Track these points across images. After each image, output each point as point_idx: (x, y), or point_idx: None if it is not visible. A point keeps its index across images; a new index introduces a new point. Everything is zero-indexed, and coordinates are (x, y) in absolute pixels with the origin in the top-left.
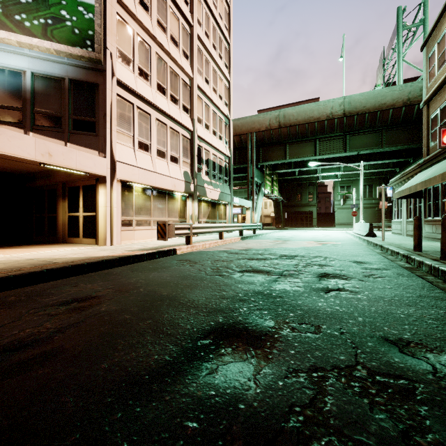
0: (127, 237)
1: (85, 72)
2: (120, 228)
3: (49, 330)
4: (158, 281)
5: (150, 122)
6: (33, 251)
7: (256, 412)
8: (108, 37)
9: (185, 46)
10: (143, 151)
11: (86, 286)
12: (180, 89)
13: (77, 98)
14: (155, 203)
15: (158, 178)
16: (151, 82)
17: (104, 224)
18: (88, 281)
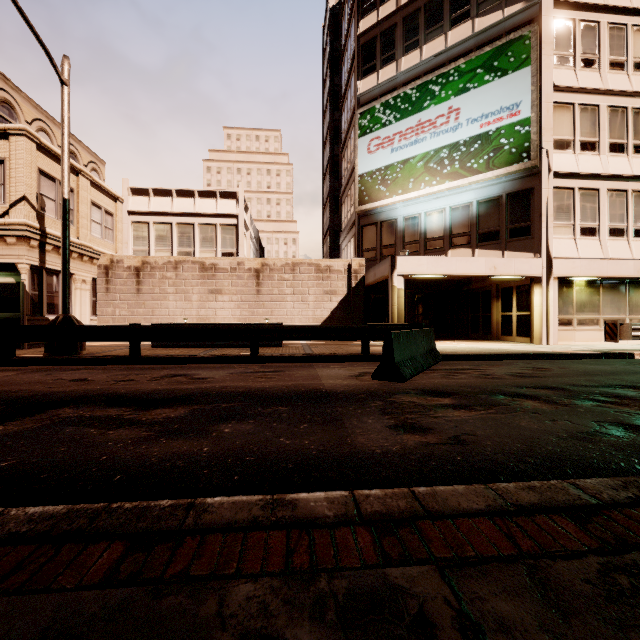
0: (565, 337)
1: (520, 181)
2: (557, 327)
3: (528, 372)
4: (596, 369)
5: (598, 199)
6: (481, 344)
7: (627, 395)
8: (543, 137)
9: None
10: (586, 237)
11: (537, 364)
12: None
13: (513, 209)
14: (605, 297)
15: (610, 265)
16: (599, 148)
17: (540, 324)
18: (537, 363)
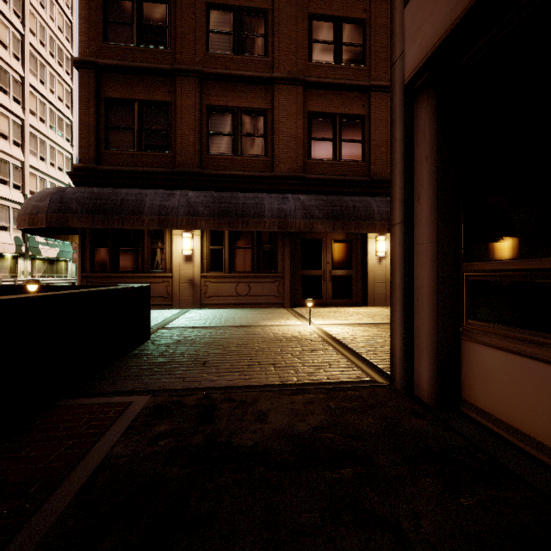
0: None
1: None
2: None
3: None
4: None
5: None
6: None
7: None
8: None
9: (16, 137)
10: None
11: None
12: (11, 172)
13: None
14: None
15: None
16: None
17: None
18: None
